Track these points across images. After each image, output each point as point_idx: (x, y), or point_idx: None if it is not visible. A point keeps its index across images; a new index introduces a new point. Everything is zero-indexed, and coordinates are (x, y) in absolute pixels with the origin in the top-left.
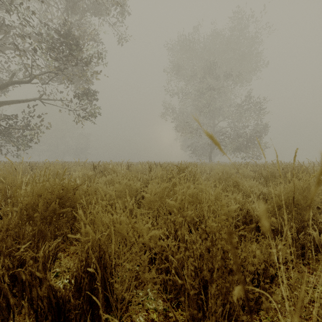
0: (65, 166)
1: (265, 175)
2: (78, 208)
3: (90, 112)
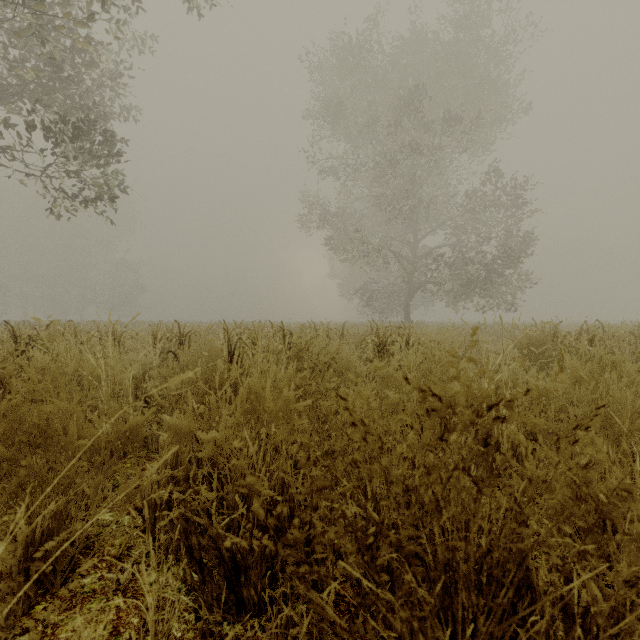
0: None
1: None
2: None
3: (94, 183)
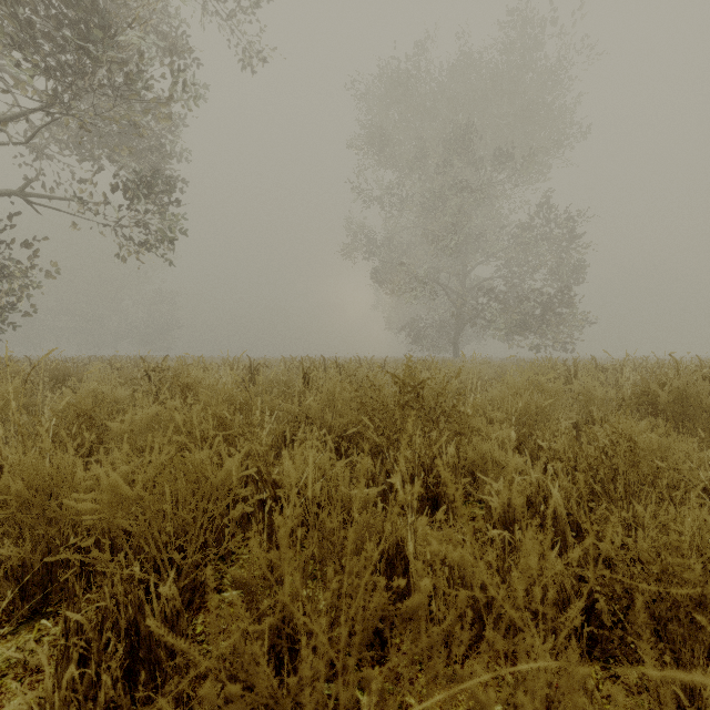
0: (68, 370)
1: (665, 400)
2: None
3: (159, 230)
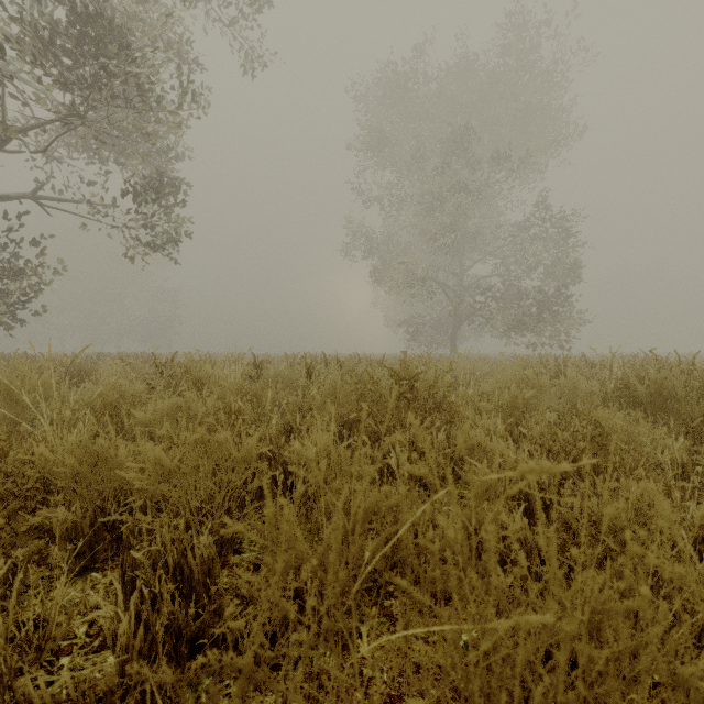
0: (82, 365)
1: (643, 393)
2: None
3: (165, 231)
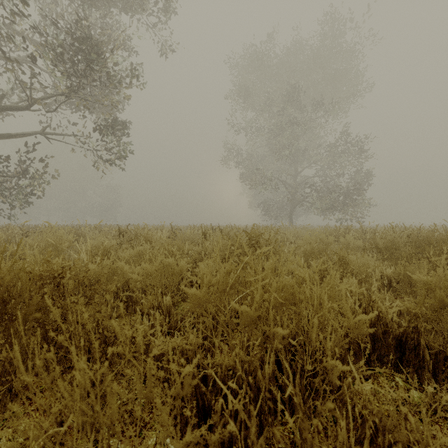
0: (76, 231)
1: (382, 245)
2: (13, 341)
3: (117, 153)
